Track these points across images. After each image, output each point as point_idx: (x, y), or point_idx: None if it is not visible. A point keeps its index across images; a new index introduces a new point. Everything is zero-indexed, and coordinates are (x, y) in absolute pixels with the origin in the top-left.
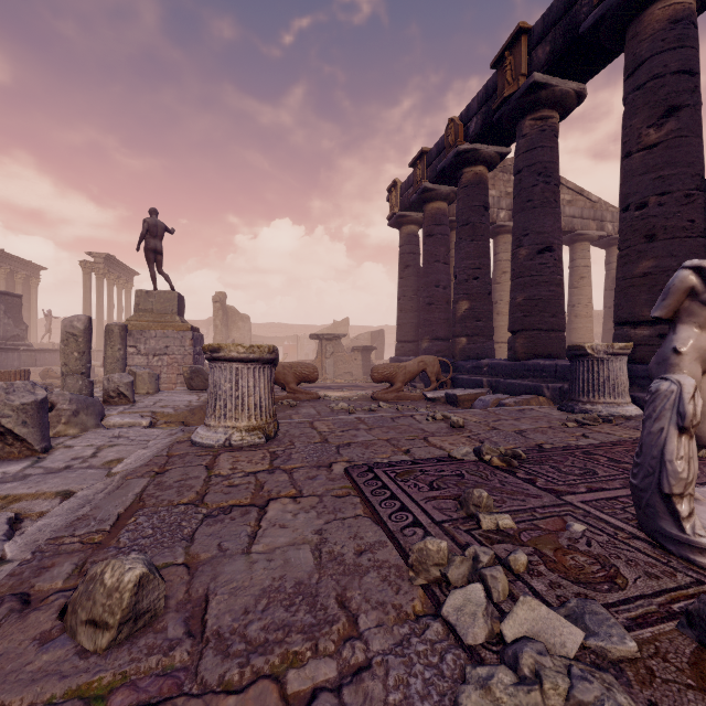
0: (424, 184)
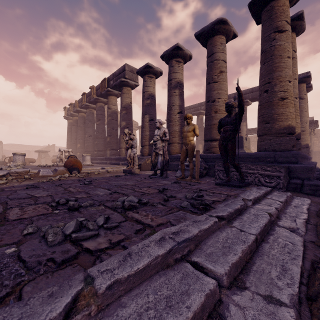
0: (71, 112)
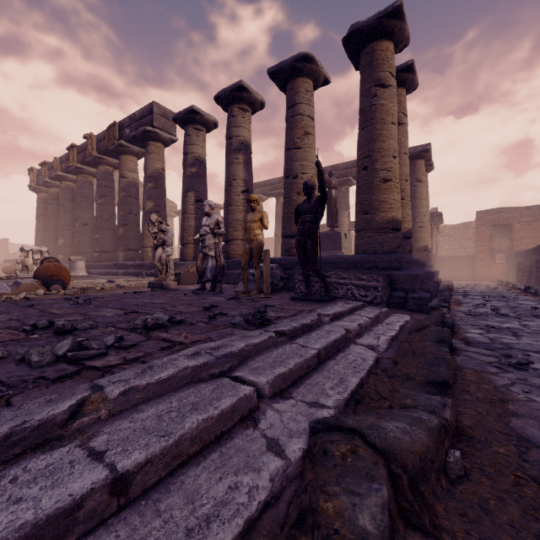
0: (45, 179)
